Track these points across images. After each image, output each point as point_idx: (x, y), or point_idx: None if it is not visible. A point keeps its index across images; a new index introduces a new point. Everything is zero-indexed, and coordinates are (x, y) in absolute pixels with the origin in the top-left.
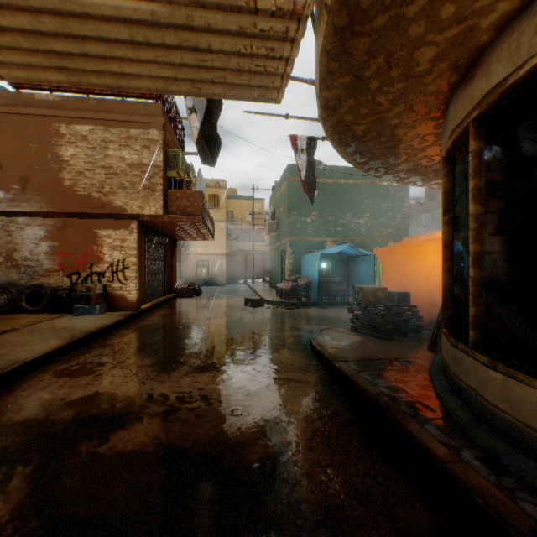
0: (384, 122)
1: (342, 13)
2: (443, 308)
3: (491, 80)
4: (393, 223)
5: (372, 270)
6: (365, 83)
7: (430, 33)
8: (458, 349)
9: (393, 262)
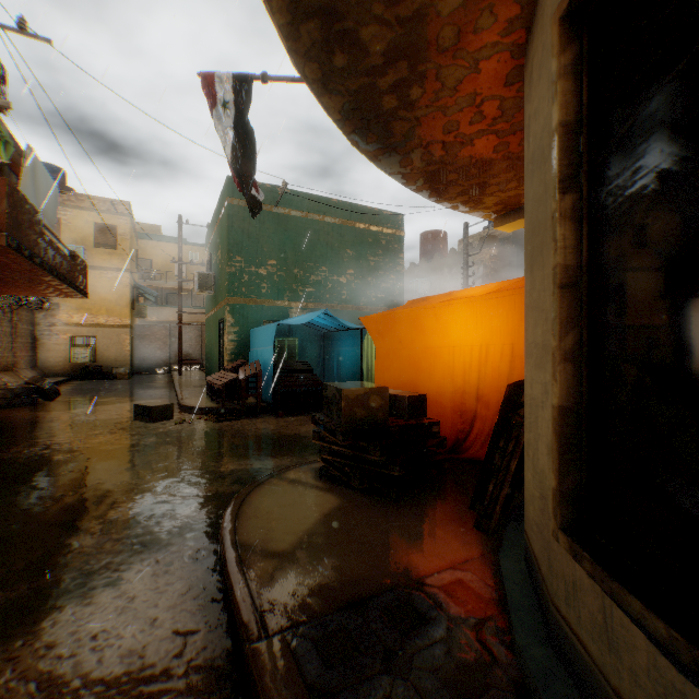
0: None
1: None
2: (562, 466)
3: None
4: (386, 286)
5: (357, 352)
6: None
7: None
8: None
9: (393, 338)
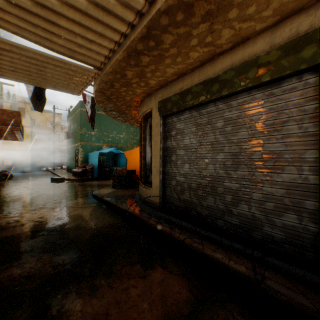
0: (120, 108)
1: (101, 86)
2: (140, 173)
3: (144, 109)
4: (137, 138)
5: (125, 161)
6: (111, 99)
7: (127, 94)
8: (140, 185)
9: (131, 157)
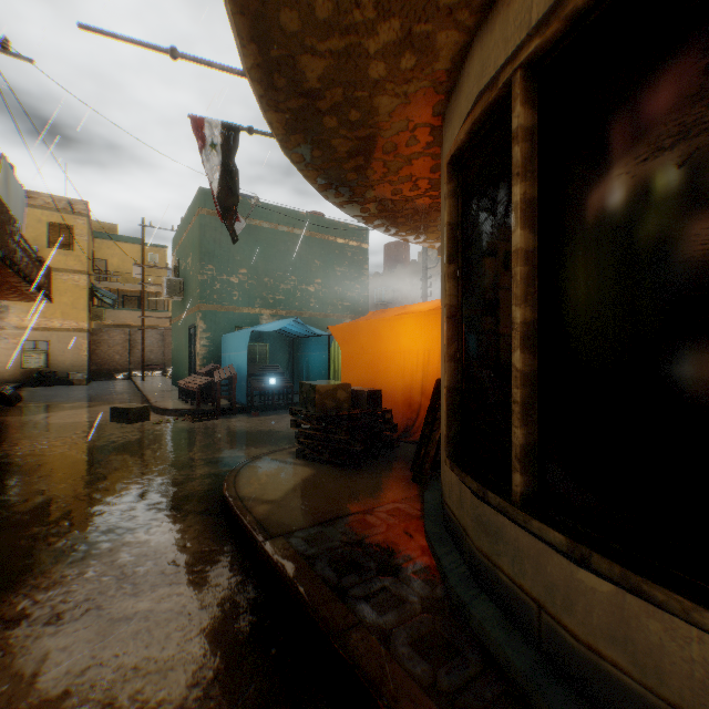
0: (360, 64)
1: None
2: (449, 421)
3: None
4: (351, 295)
5: (325, 357)
6: None
7: None
8: (492, 506)
9: (356, 344)
